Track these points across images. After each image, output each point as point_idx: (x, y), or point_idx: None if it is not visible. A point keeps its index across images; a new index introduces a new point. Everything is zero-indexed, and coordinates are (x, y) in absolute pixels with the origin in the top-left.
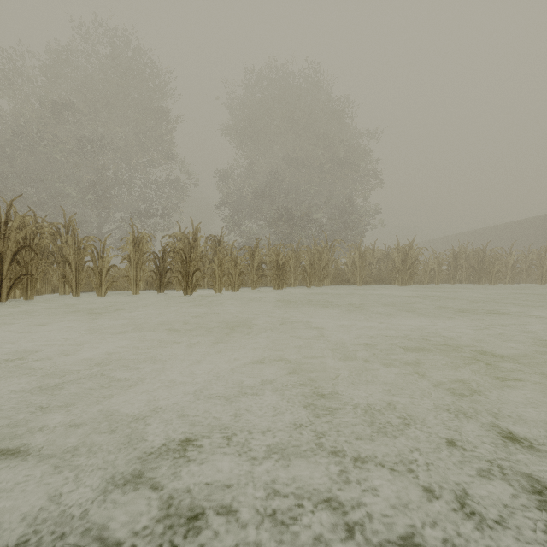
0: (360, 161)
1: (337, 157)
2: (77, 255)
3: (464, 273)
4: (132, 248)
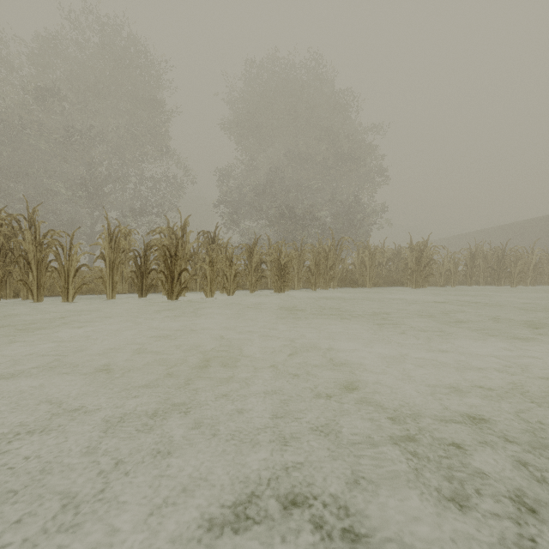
0: (365, 156)
1: (341, 152)
2: (39, 253)
3: (481, 274)
4: (106, 244)
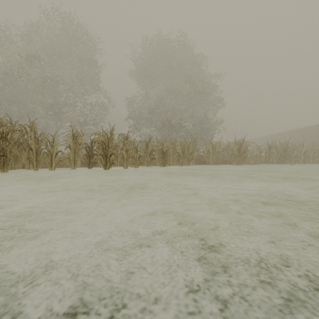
0: (211, 91)
1: (197, 89)
2: (36, 145)
3: (275, 157)
4: (71, 140)
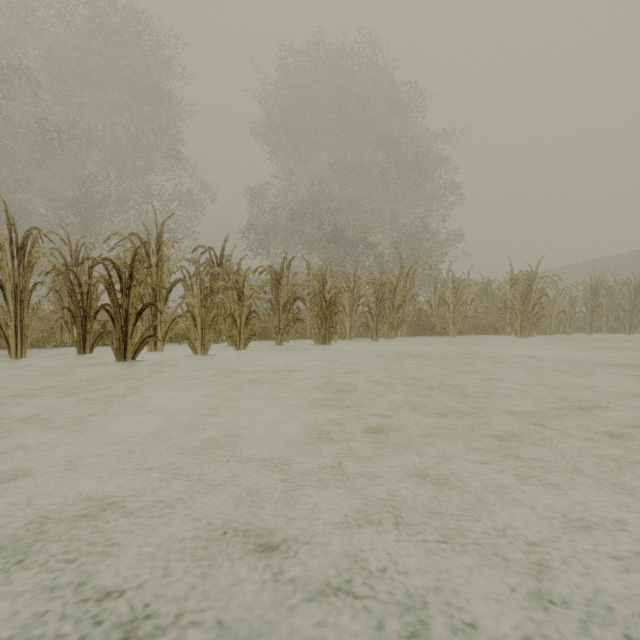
0: (434, 167)
1: (404, 161)
2: None
3: (604, 316)
4: (5, 258)
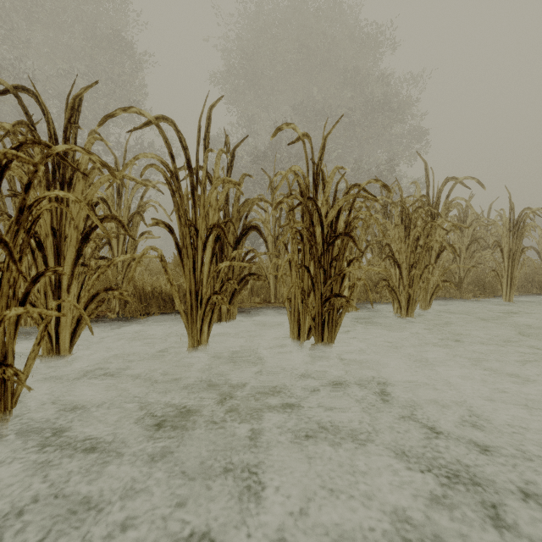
0: (403, 109)
1: (373, 99)
2: None
3: None
4: None
